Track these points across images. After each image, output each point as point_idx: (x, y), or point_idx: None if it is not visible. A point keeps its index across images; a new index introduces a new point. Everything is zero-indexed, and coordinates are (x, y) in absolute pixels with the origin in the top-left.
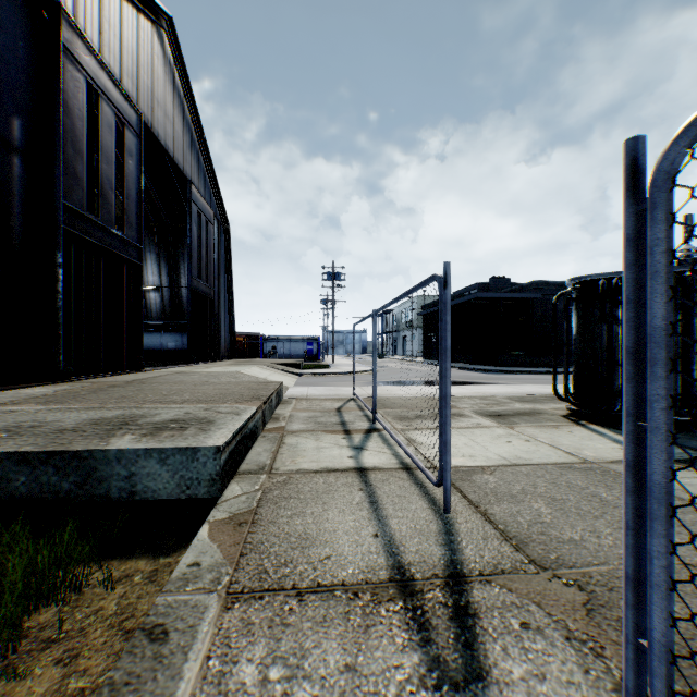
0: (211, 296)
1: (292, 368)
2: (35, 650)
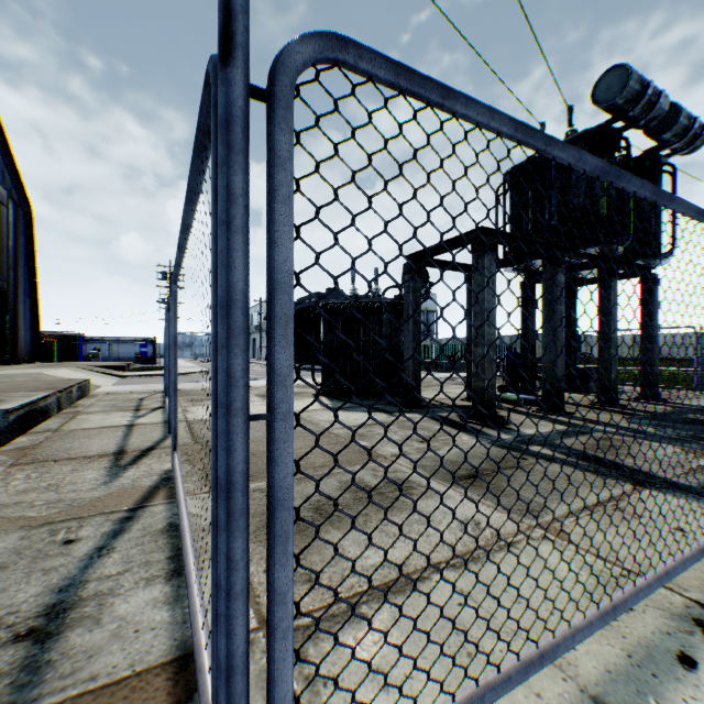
0: (6, 289)
1: (116, 371)
2: None
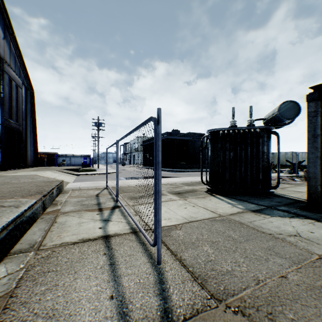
0: (21, 130)
1: (73, 171)
2: None
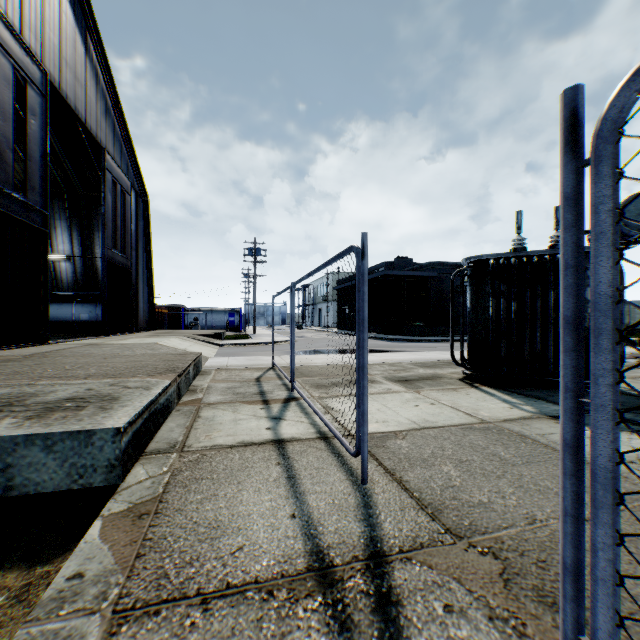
0: (129, 267)
1: (213, 339)
2: None
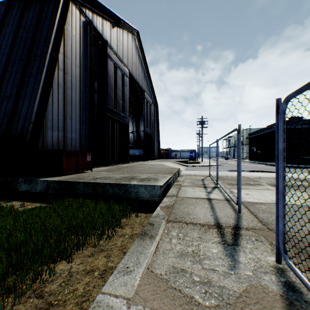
0: (151, 134)
1: (183, 163)
2: (124, 225)
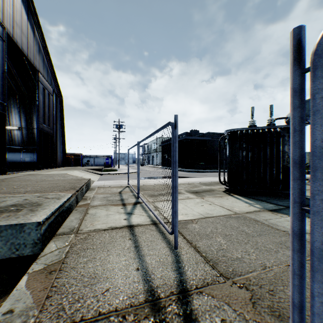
0: (52, 133)
1: (97, 171)
2: None
